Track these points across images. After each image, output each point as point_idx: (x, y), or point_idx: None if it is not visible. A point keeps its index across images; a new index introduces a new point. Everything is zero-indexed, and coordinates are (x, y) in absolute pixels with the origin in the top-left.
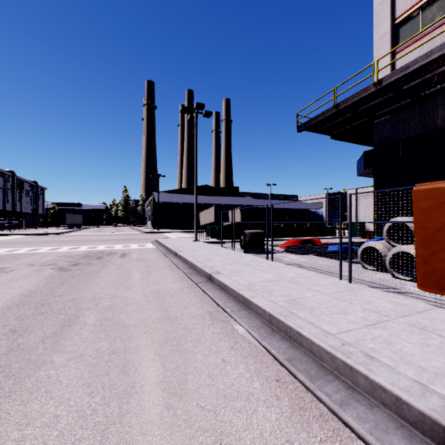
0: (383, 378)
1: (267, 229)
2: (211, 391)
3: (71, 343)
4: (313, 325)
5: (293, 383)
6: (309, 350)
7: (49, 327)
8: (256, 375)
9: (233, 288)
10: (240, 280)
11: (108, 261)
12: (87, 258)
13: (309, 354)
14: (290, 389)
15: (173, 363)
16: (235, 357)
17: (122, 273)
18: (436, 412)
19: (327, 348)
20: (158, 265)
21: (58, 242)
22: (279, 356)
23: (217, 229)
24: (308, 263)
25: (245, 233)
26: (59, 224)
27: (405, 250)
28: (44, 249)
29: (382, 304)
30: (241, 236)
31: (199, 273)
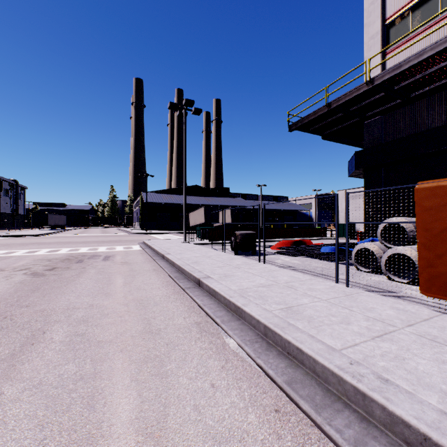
0: (405, 410)
1: (259, 230)
2: (196, 429)
3: (30, 367)
4: (314, 339)
5: (296, 414)
6: (311, 369)
7: (6, 347)
8: (252, 404)
9: (224, 295)
10: (231, 285)
11: (88, 265)
12: (66, 261)
13: (312, 375)
14: (292, 423)
15: (152, 392)
16: (226, 380)
17: (102, 278)
18: None
19: (333, 368)
20: (143, 268)
21: (37, 244)
22: (277, 378)
23: (207, 230)
24: (301, 266)
25: (235, 234)
26: (40, 225)
27: (401, 252)
28: (20, 252)
29: (385, 311)
30: (232, 238)
31: (188, 277)
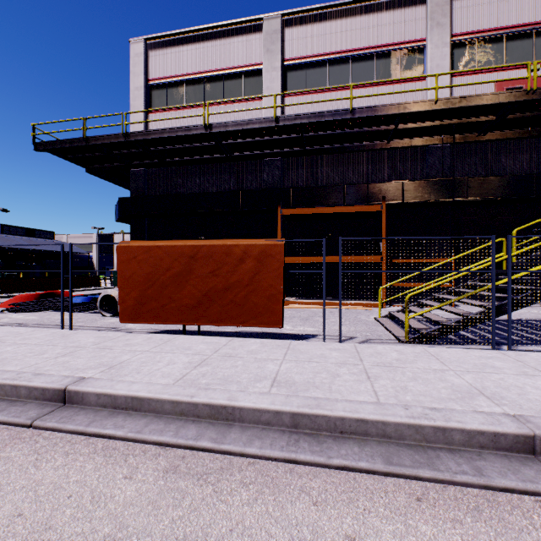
0: (39, 382)
1: None
2: None
3: None
4: None
5: None
6: None
7: None
8: None
9: None
10: None
11: None
12: None
13: None
14: None
15: None
16: None
17: None
18: (63, 385)
19: None
20: None
21: None
22: None
23: None
24: (37, 321)
25: None
26: None
27: None
28: None
29: (87, 340)
30: None
31: None
